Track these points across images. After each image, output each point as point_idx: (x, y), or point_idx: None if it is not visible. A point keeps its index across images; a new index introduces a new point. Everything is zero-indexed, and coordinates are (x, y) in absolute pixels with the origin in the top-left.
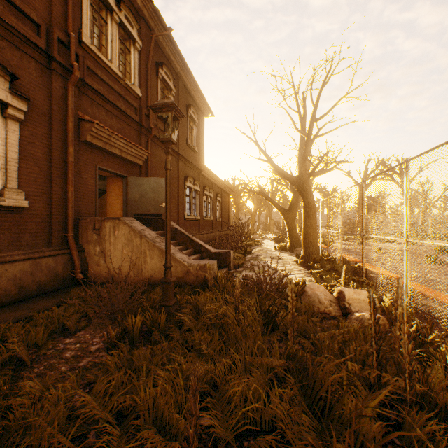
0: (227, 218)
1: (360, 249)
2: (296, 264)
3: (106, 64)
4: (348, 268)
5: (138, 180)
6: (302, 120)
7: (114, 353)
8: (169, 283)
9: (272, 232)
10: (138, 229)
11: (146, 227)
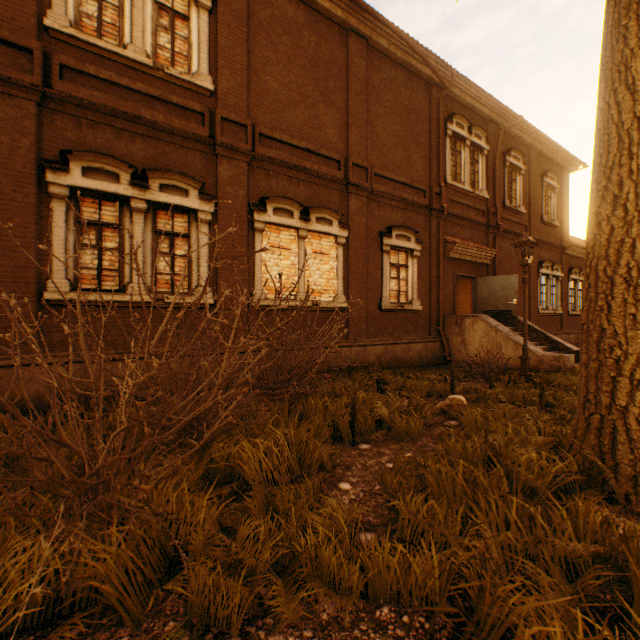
0: None
1: None
2: None
3: (461, 188)
4: None
5: (486, 280)
6: None
7: (496, 383)
8: (525, 360)
9: None
10: (493, 324)
11: (499, 323)
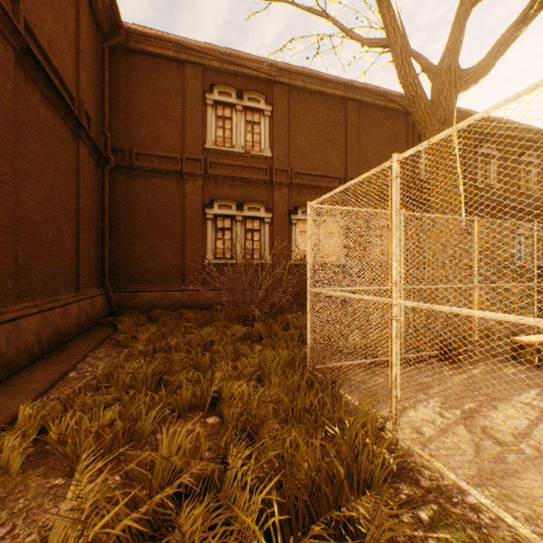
0: None
1: None
2: None
3: None
4: None
5: None
6: None
7: None
8: None
9: None
10: None
11: None
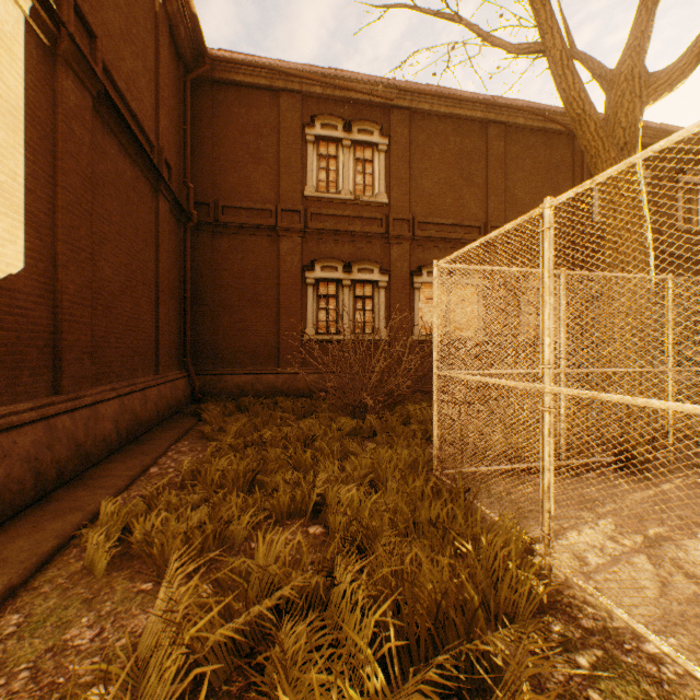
0: None
1: None
2: None
3: None
4: None
5: None
6: None
7: None
8: None
9: None
10: None
11: None
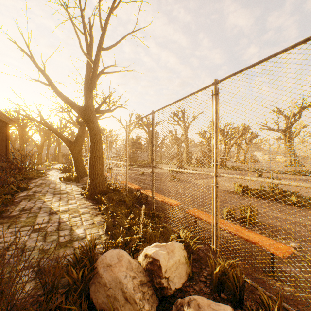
0: (5, 149)
1: (149, 181)
2: (82, 198)
3: None
4: (133, 197)
5: None
6: (88, 46)
7: None
8: None
9: (61, 162)
10: None
11: None
